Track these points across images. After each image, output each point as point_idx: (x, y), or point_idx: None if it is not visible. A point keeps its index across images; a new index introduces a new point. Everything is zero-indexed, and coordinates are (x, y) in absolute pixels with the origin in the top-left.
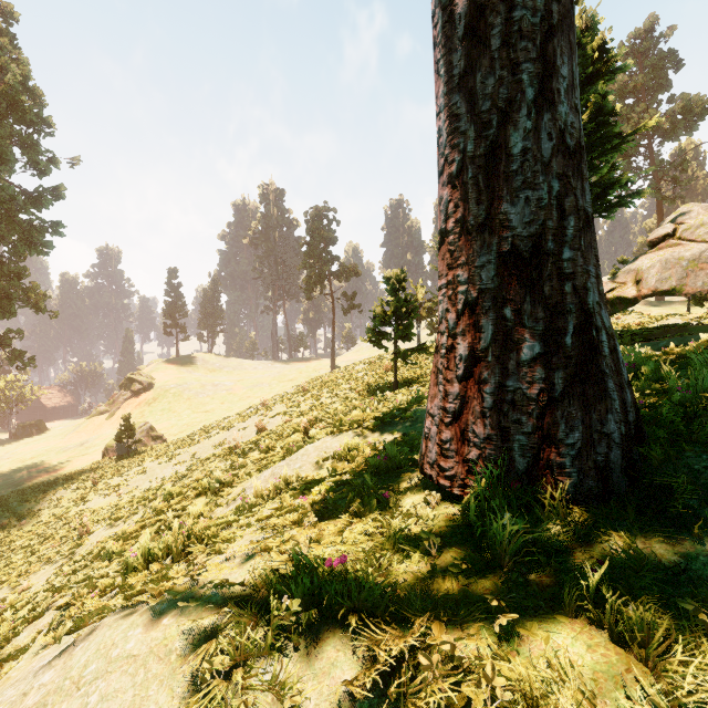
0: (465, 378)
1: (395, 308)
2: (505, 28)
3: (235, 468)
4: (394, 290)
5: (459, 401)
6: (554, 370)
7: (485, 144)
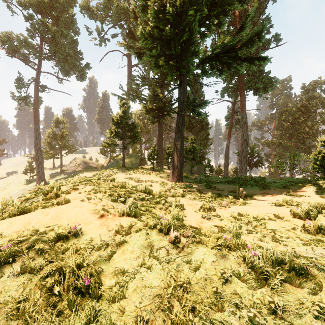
0: (38, 181)
1: (30, 167)
2: (40, 167)
3: (0, 197)
4: (30, 164)
5: (37, 182)
6: (41, 181)
7: (39, 172)
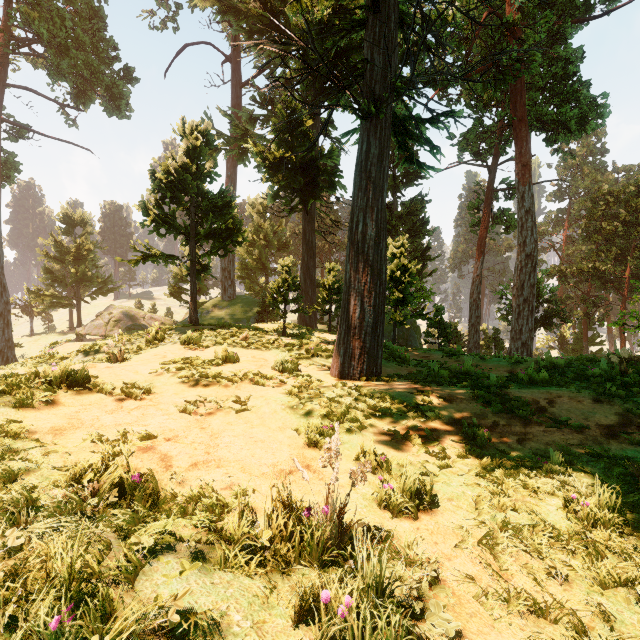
0: None
1: None
2: None
3: None
4: None
5: None
6: (3, 363)
7: None
